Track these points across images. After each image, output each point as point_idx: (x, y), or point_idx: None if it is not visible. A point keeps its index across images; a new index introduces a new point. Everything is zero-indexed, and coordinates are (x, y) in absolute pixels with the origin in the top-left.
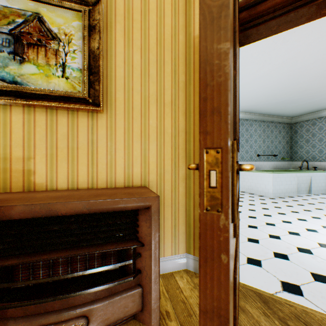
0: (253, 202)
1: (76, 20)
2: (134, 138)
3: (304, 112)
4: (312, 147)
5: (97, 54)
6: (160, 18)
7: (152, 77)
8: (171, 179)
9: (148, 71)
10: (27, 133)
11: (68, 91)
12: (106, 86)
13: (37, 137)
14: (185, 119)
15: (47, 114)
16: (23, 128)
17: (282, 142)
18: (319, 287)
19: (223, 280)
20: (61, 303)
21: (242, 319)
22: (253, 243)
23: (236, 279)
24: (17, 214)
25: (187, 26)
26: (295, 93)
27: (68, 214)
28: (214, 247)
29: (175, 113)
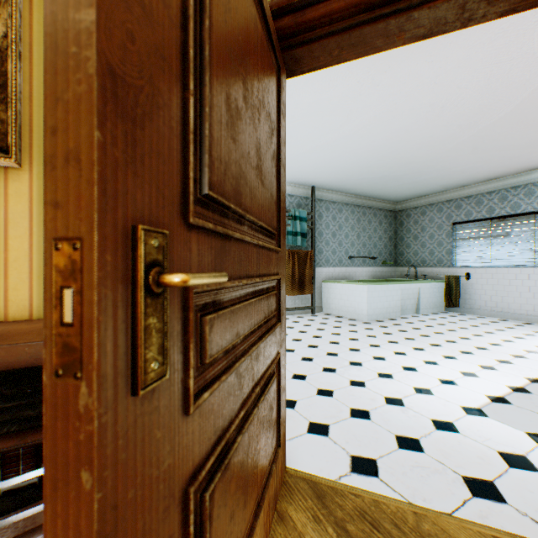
0: (339, 330)
1: None
2: None
3: (412, 196)
4: (422, 246)
5: (3, 47)
6: None
7: None
8: None
9: None
10: None
11: None
12: (30, 117)
13: None
14: None
15: None
16: None
17: (384, 238)
18: (403, 458)
19: (86, 527)
20: None
21: (277, 534)
22: (325, 397)
23: (189, 495)
24: None
25: None
26: (397, 166)
27: None
28: (71, 455)
29: None
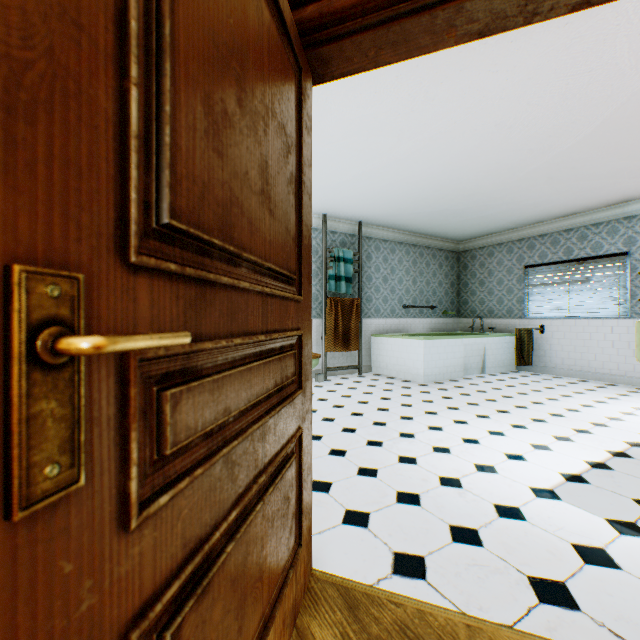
0: (390, 394)
1: None
2: None
3: (477, 234)
4: (489, 294)
5: None
6: None
7: None
8: None
9: None
10: None
11: None
12: None
13: None
14: None
15: None
16: None
17: (444, 284)
18: (457, 554)
19: None
20: None
21: None
22: (367, 478)
23: None
24: None
25: None
26: (459, 198)
27: None
28: None
29: None
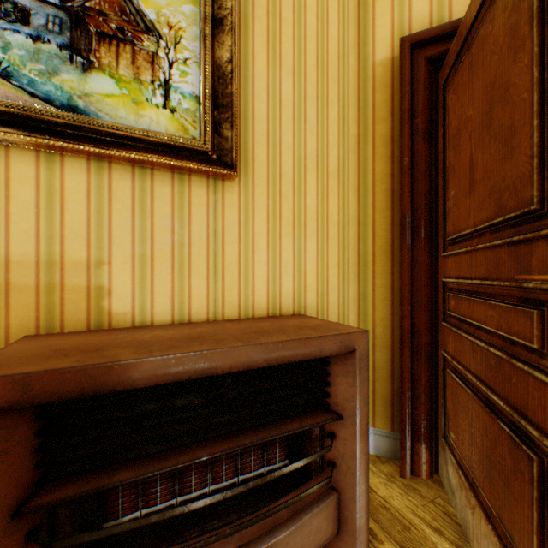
0: None
1: (189, 2)
2: (283, 229)
3: None
4: None
5: (226, 71)
6: (321, 24)
7: (310, 124)
8: (337, 300)
9: (304, 113)
10: (95, 213)
11: (175, 136)
12: (238, 133)
13: (116, 221)
14: (357, 200)
15: (134, 178)
16: (86, 202)
17: None
18: None
19: None
20: (220, 545)
21: None
22: None
23: None
24: (143, 377)
25: (361, 44)
26: None
27: (232, 370)
28: None
29: (344, 189)
